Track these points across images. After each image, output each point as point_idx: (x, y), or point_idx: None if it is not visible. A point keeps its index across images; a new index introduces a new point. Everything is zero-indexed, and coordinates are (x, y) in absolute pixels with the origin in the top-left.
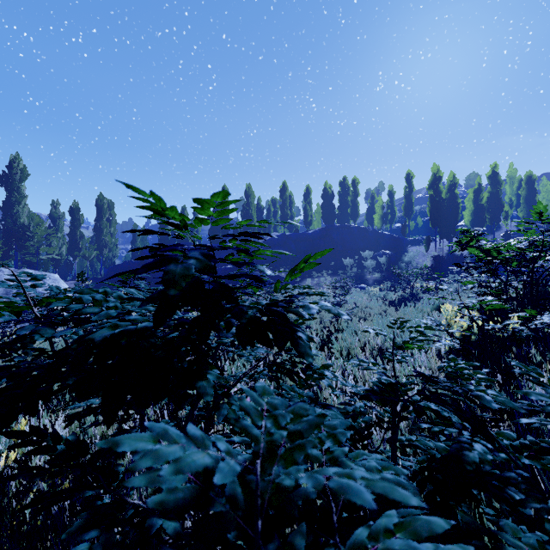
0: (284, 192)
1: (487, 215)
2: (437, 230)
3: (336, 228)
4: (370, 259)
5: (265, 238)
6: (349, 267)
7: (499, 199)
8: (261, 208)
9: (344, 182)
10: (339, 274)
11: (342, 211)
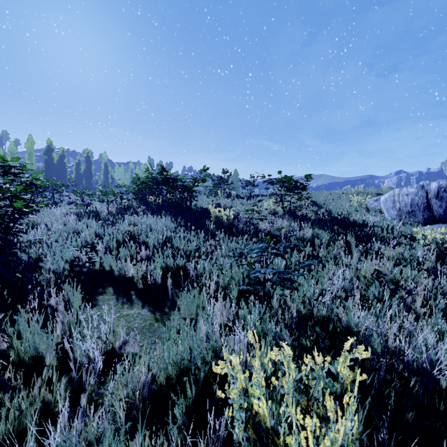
0: None
1: (85, 180)
2: None
3: None
4: None
5: None
6: None
7: (91, 172)
8: None
9: None
10: None
11: None
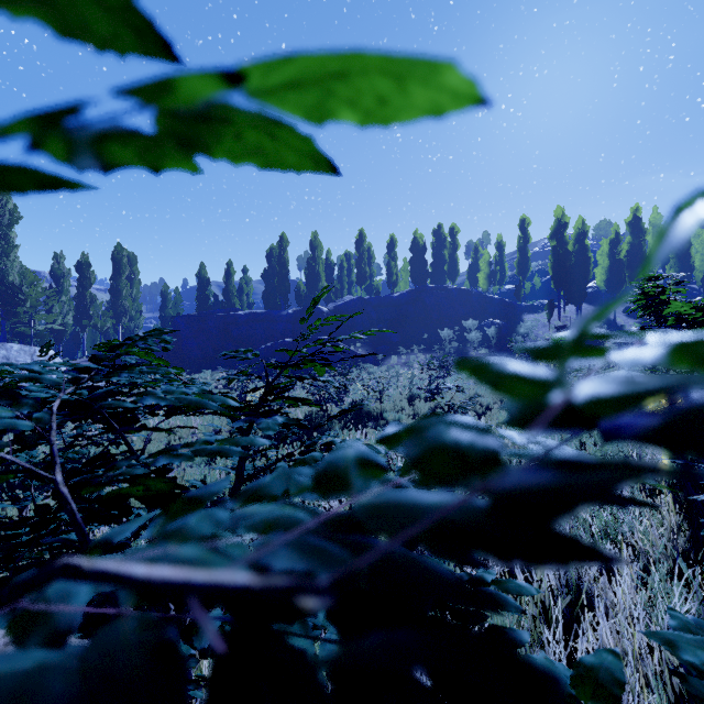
0: (362, 243)
1: (627, 273)
2: (561, 293)
3: (429, 289)
4: (475, 330)
5: (336, 303)
6: (447, 341)
7: (643, 253)
8: (331, 264)
9: (439, 231)
10: (433, 350)
11: (436, 269)
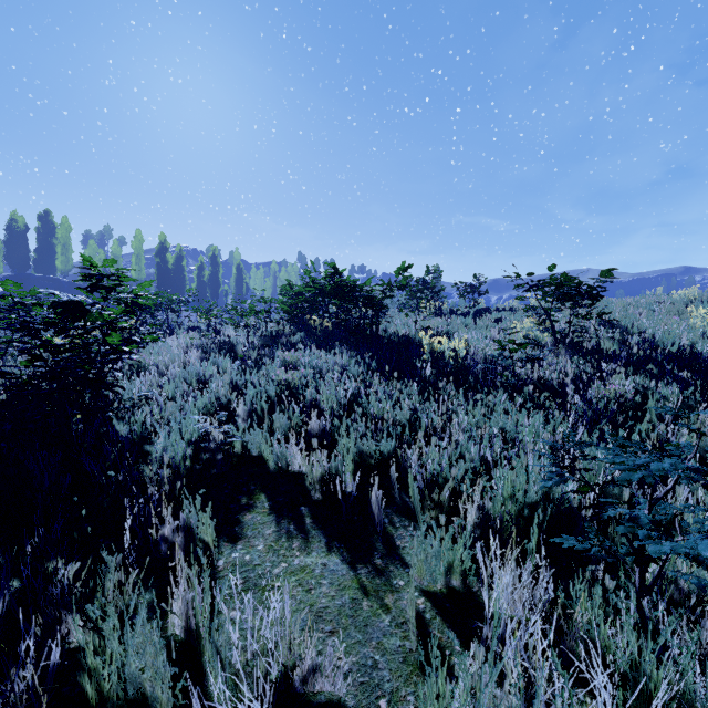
0: None
1: (210, 291)
2: None
3: (35, 278)
4: None
5: None
6: None
7: (218, 279)
8: None
9: (47, 217)
10: None
11: (44, 256)
